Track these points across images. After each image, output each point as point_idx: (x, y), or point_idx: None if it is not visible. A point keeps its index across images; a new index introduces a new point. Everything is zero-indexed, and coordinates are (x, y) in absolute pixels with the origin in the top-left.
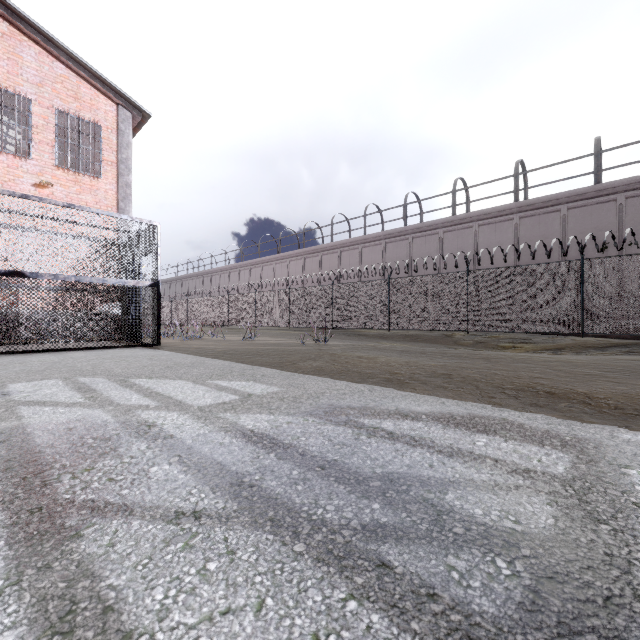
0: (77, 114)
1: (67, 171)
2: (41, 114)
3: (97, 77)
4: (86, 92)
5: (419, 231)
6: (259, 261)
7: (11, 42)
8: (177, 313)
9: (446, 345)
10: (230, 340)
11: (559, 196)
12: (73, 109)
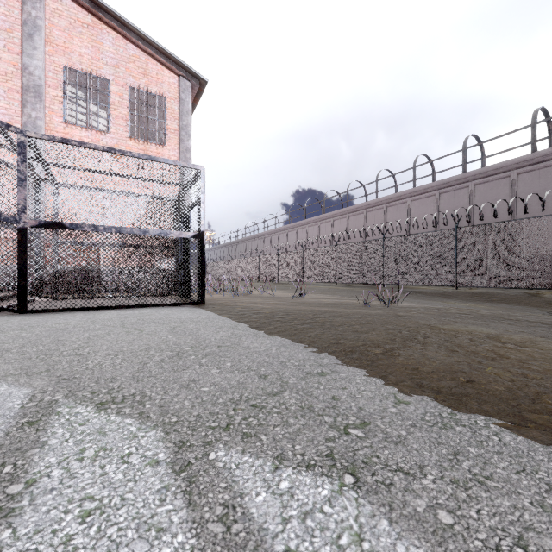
0: (146, 89)
1: (138, 141)
2: (117, 92)
3: (161, 52)
4: (153, 68)
5: (483, 176)
6: (305, 222)
7: (94, 31)
8: (236, 270)
9: (538, 307)
10: (279, 297)
11: None
12: (142, 85)
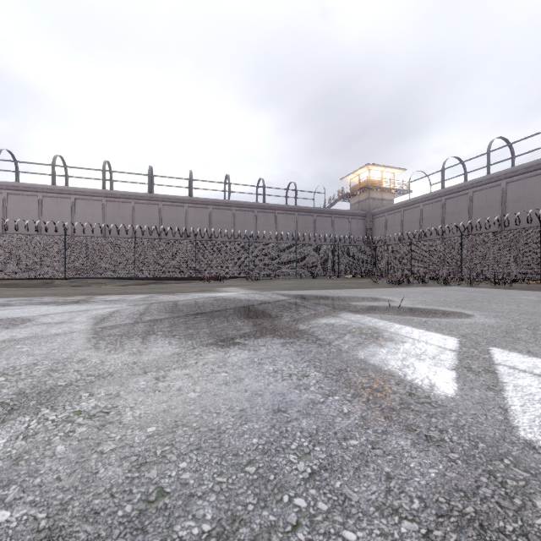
0: None
1: None
2: None
3: None
4: None
5: (16, 189)
6: None
7: None
8: None
9: None
10: None
11: (131, 194)
12: None
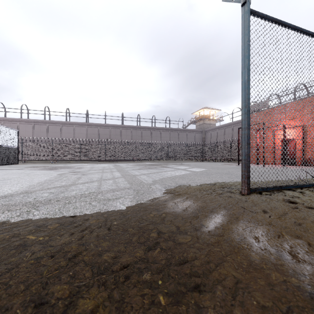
0: None
1: None
2: None
3: None
4: None
5: (52, 123)
6: None
7: None
8: None
9: None
10: None
11: (98, 124)
12: None
